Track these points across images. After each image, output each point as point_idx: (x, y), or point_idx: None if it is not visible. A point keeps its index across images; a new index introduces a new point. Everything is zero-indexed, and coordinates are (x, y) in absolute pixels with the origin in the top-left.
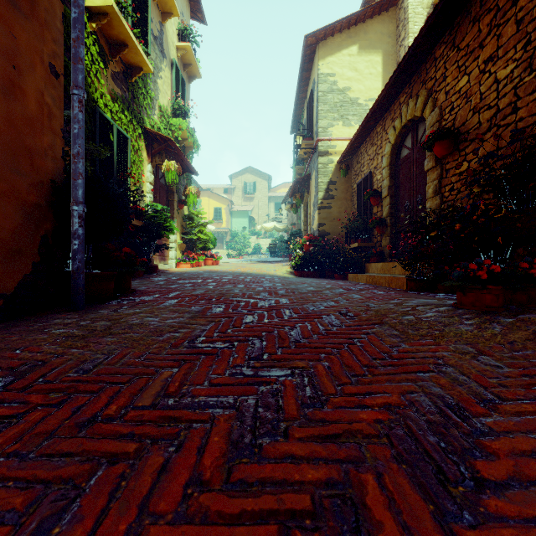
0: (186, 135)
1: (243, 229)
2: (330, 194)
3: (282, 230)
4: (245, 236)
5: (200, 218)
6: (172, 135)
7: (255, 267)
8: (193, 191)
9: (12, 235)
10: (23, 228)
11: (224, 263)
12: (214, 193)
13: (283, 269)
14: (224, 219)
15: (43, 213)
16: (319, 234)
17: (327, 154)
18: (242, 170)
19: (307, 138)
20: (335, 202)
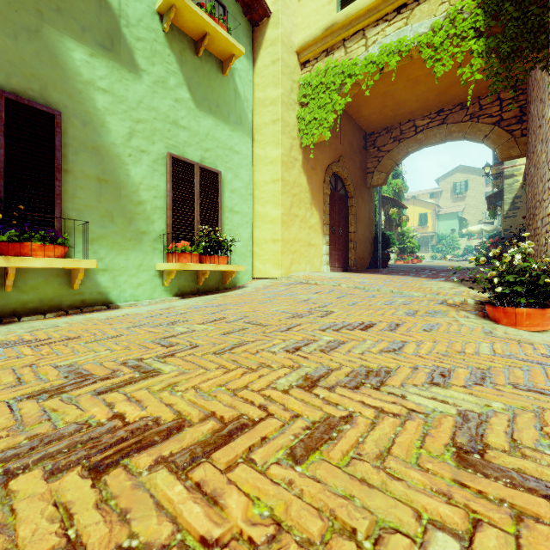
0: (400, 186)
1: (451, 232)
2: (515, 206)
3: (492, 231)
4: (453, 238)
5: (408, 233)
6: (392, 189)
7: (449, 263)
8: (404, 219)
9: (369, 251)
10: (370, 249)
11: (426, 262)
12: (419, 200)
13: (471, 263)
14: (429, 224)
15: (372, 245)
16: (504, 237)
17: (512, 176)
18: (450, 171)
19: (497, 164)
20: (520, 211)
